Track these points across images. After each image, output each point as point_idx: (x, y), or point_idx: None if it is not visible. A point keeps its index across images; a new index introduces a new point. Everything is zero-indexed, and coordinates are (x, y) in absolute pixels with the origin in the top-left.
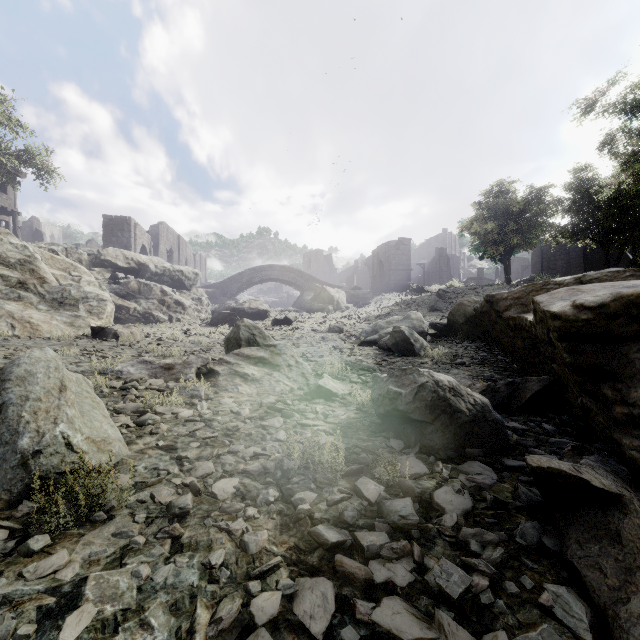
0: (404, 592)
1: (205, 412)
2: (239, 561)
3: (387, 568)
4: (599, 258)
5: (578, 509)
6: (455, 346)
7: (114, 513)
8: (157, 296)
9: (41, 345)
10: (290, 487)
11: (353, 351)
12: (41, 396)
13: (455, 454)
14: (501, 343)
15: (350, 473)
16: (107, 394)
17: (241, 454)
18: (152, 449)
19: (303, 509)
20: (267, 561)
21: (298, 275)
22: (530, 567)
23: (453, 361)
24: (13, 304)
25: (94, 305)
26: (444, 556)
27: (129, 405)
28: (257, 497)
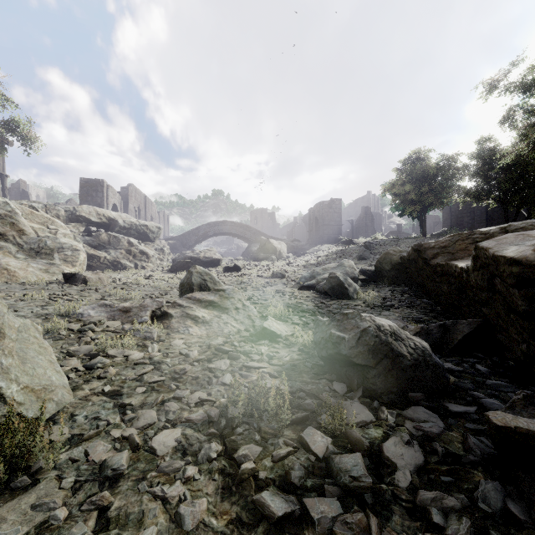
0: None
1: (155, 354)
2: None
3: None
4: (499, 215)
5: None
6: (383, 290)
7: (40, 476)
8: (124, 247)
9: (14, 289)
10: (234, 439)
11: (294, 294)
12: None
13: (398, 398)
14: (425, 287)
15: (295, 421)
16: (64, 336)
17: (186, 400)
18: (97, 395)
19: (247, 469)
20: None
21: (246, 229)
22: None
23: (383, 303)
24: None
25: (68, 254)
26: (404, 529)
27: (83, 348)
28: (199, 452)
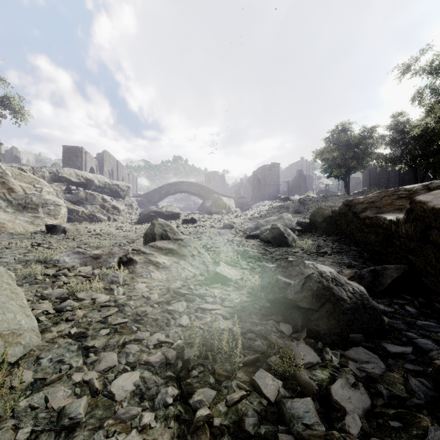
0: None
1: (120, 297)
2: None
3: None
4: (409, 177)
5: None
6: (317, 239)
7: None
8: (99, 202)
9: (2, 239)
10: (189, 381)
11: (241, 243)
12: None
13: (339, 339)
14: (353, 237)
15: (247, 363)
16: (39, 281)
17: (146, 342)
18: (63, 337)
19: (202, 416)
20: None
21: (201, 188)
22: None
23: (318, 250)
24: None
25: (52, 209)
26: None
27: (55, 291)
28: (155, 397)
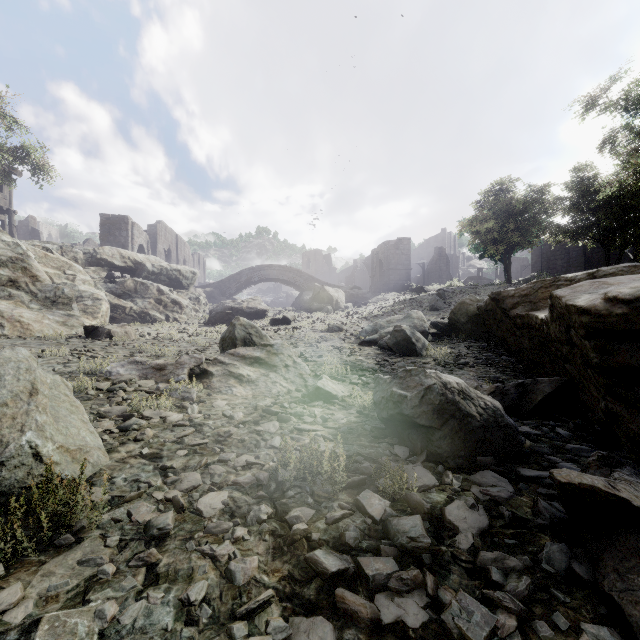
0: (417, 635)
1: (196, 416)
2: (223, 595)
3: (396, 604)
4: (599, 258)
5: (614, 531)
6: (457, 346)
7: (84, 535)
8: (154, 295)
9: (30, 345)
10: (285, 502)
11: (353, 351)
12: (8, 401)
13: (465, 462)
14: (506, 342)
15: (351, 485)
16: (92, 396)
17: (232, 463)
18: (135, 458)
19: (299, 529)
20: (256, 595)
21: (297, 275)
22: (562, 601)
23: (456, 361)
24: (3, 303)
25: (89, 304)
26: (461, 587)
27: (115, 408)
28: (247, 514)
